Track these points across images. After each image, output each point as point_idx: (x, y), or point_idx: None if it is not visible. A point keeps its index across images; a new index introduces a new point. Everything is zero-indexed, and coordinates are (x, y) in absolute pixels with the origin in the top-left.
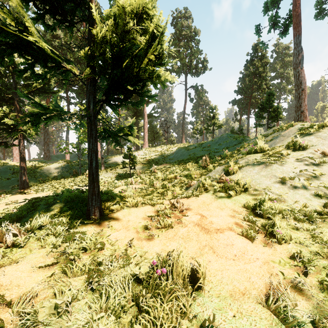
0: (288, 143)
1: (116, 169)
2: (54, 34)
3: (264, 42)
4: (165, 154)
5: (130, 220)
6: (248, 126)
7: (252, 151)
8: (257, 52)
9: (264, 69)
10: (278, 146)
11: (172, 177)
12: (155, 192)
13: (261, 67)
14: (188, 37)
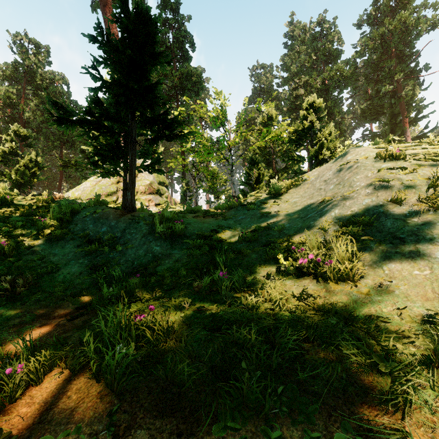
0: None
1: None
2: (296, 94)
3: None
4: None
5: None
6: None
7: None
8: None
9: None
10: None
11: None
12: None
13: None
14: None
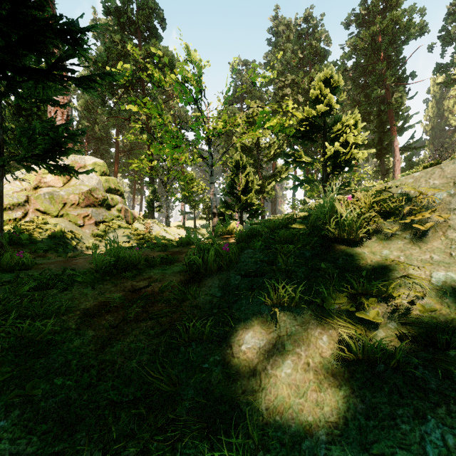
0: None
1: None
2: (282, 94)
3: None
4: None
5: None
6: None
7: None
8: None
9: None
10: None
11: None
12: None
13: None
14: None
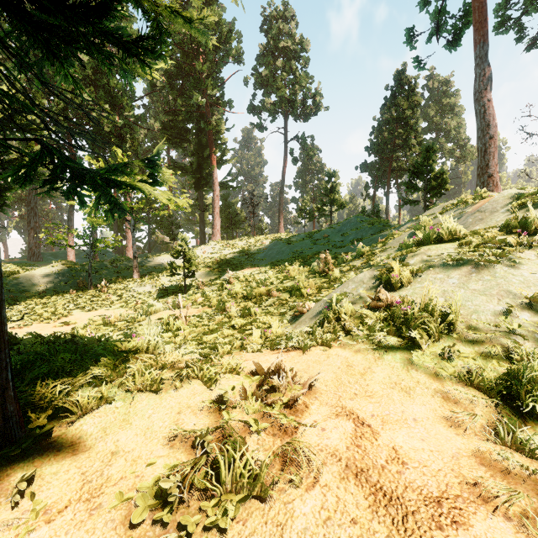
0: (506, 222)
1: (159, 278)
2: None
3: (420, 60)
4: (251, 250)
5: (120, 451)
6: (387, 206)
7: (431, 239)
8: (401, 85)
9: (413, 113)
10: (482, 229)
11: (263, 293)
12: (226, 325)
13: (409, 109)
14: (289, 52)
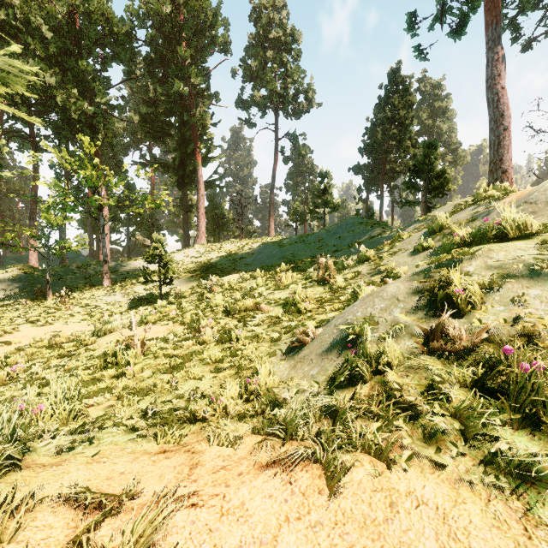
0: None
1: (133, 286)
2: None
3: (422, 49)
4: (238, 254)
5: None
6: (381, 209)
7: (489, 236)
8: (396, 84)
9: (407, 113)
10: None
11: (250, 306)
12: (195, 357)
13: (403, 109)
14: (280, 43)
